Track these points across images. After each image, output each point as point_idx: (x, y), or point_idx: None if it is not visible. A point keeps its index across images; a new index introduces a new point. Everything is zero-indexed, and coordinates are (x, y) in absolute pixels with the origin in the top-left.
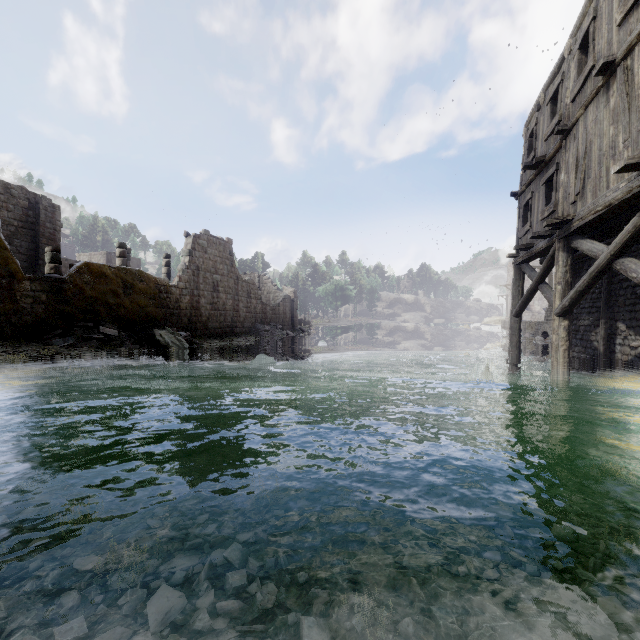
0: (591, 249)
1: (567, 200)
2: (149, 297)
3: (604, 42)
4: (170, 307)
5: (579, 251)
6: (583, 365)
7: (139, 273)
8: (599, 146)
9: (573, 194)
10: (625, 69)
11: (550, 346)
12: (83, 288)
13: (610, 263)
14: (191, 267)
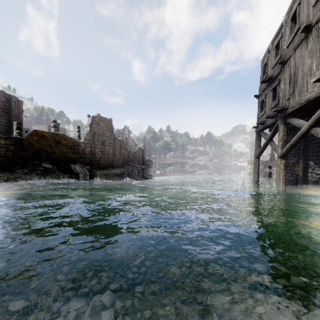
0: (298, 123)
1: (284, 98)
2: (68, 148)
3: (305, 15)
4: (80, 153)
5: (289, 125)
6: (291, 183)
7: (63, 135)
8: (302, 69)
9: (288, 95)
10: (317, 28)
11: (273, 173)
12: (33, 143)
13: (308, 130)
14: (91, 133)
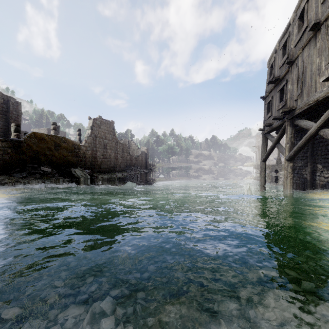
0: (306, 124)
1: (292, 99)
2: (69, 151)
3: (313, 13)
4: (80, 156)
5: (296, 127)
6: (298, 187)
7: (63, 138)
8: (310, 69)
9: (296, 95)
10: (326, 26)
11: (279, 177)
12: (32, 146)
13: (317, 131)
14: (92, 135)
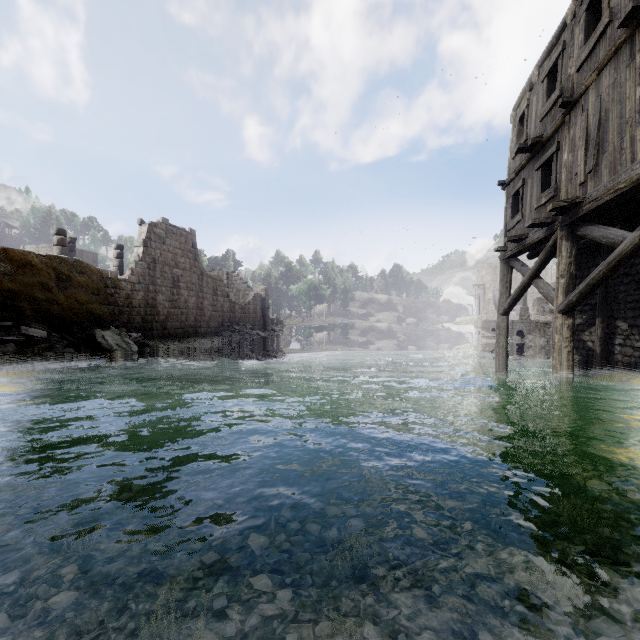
0: (606, 235)
1: (573, 182)
2: (91, 292)
3: None
4: (119, 304)
5: None
6: (574, 367)
7: (78, 263)
8: (620, 113)
9: (582, 173)
10: None
11: (529, 346)
12: None
13: (637, 249)
14: (146, 259)
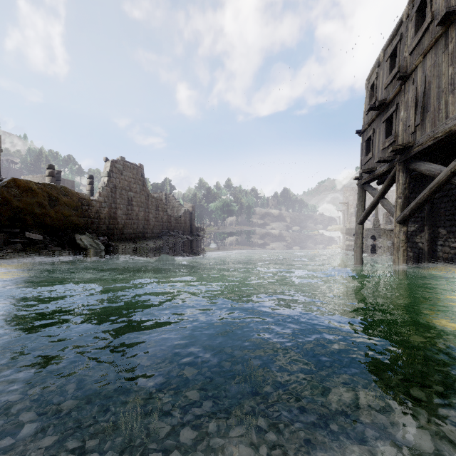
0: (429, 169)
1: (406, 131)
2: (72, 208)
3: (442, 0)
4: (91, 217)
5: None
6: (410, 261)
7: (63, 189)
8: (438, 84)
9: (413, 126)
10: None
11: (379, 246)
12: (10, 200)
13: (449, 179)
14: (109, 185)
